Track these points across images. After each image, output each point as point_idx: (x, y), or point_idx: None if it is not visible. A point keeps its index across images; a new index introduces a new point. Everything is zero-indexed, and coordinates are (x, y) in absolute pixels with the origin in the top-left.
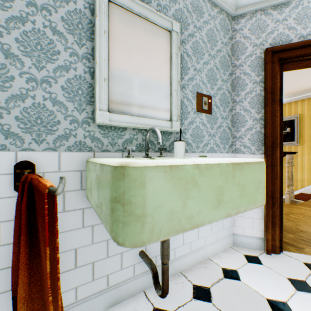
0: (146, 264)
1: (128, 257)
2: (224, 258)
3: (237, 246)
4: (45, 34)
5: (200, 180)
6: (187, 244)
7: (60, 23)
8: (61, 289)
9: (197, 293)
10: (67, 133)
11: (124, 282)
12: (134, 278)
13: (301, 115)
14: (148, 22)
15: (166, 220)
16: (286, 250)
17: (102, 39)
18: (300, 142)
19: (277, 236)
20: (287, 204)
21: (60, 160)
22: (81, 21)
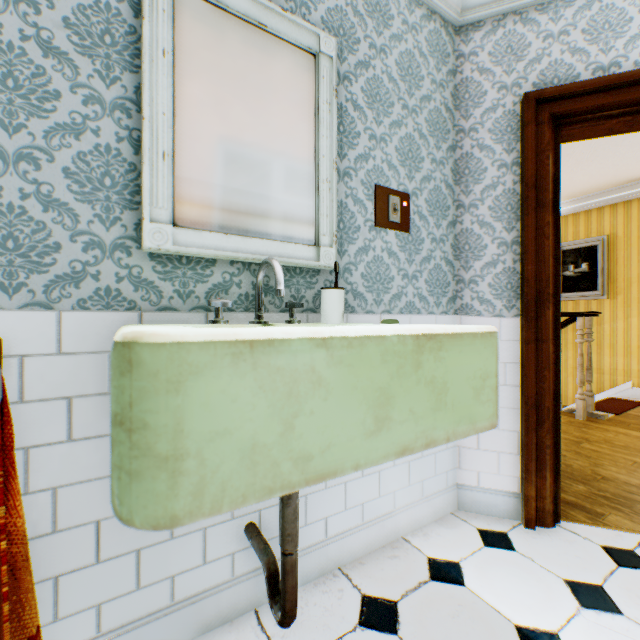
0: (257, 552)
1: (220, 537)
2: (435, 536)
3: (466, 511)
4: (26, 55)
5: (331, 374)
6: (354, 508)
7: (61, 32)
8: (64, 609)
9: (369, 613)
10: (77, 270)
11: (211, 591)
12: (233, 582)
13: (611, 237)
14: (265, 34)
15: (240, 465)
16: (569, 519)
17: (159, 67)
18: (609, 293)
19: (549, 490)
20: (580, 422)
21: (60, 328)
22: (110, 27)
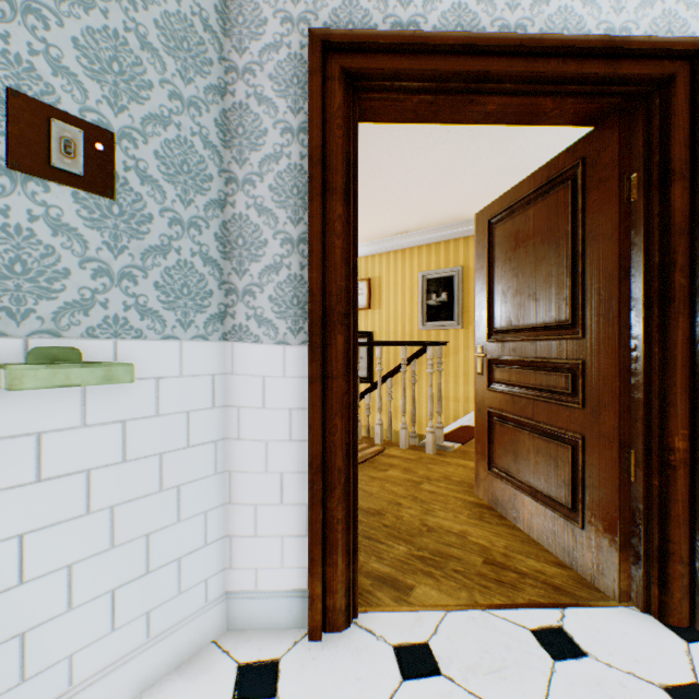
0: None
1: None
2: None
3: (240, 630)
4: None
5: None
6: None
7: None
8: None
9: None
10: None
11: None
12: None
13: (465, 269)
14: None
15: None
16: (371, 608)
17: None
18: (463, 323)
19: (341, 580)
20: (430, 457)
21: None
22: None
